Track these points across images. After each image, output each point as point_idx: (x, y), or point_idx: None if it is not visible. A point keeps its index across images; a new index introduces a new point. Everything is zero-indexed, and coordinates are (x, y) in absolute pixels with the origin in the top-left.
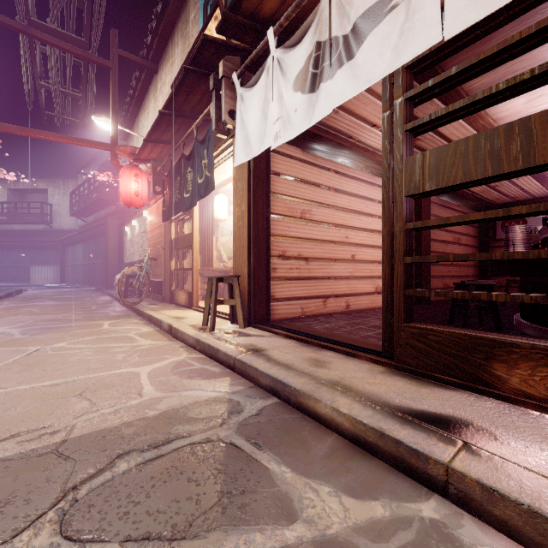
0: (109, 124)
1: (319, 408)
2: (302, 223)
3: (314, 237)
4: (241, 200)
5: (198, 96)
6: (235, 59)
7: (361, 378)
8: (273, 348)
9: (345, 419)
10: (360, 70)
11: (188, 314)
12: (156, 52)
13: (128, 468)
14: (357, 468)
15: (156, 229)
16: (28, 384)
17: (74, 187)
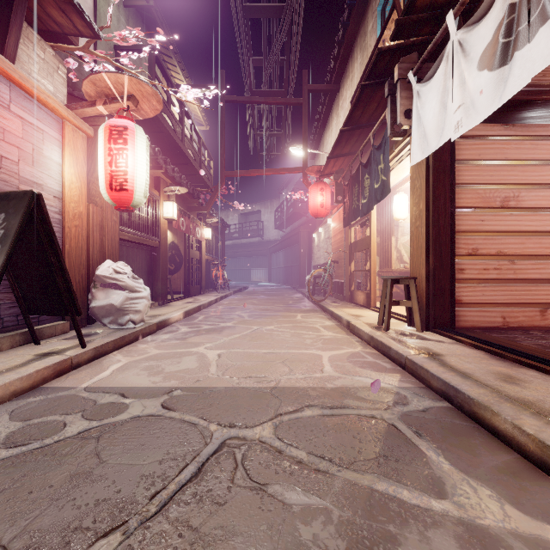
0: (301, 151)
1: (497, 422)
2: (503, 213)
3: (524, 229)
4: (419, 199)
5: (374, 104)
6: (411, 57)
7: None
8: (452, 354)
9: (529, 440)
10: None
11: (365, 313)
12: (337, 74)
13: (312, 415)
14: (536, 492)
15: (337, 235)
16: (254, 349)
17: (277, 205)
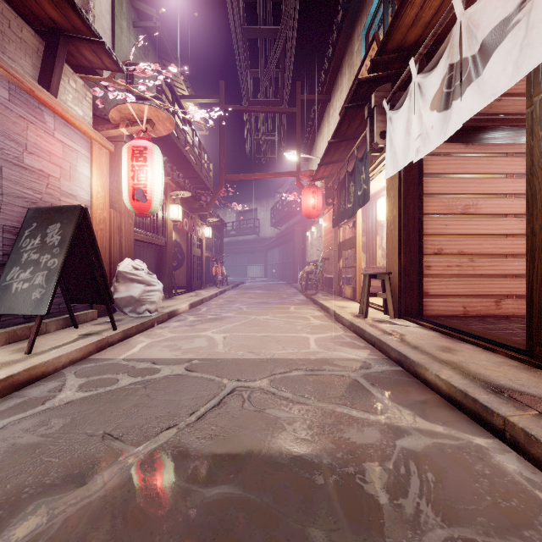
0: (295, 155)
1: (427, 375)
2: (464, 218)
3: (481, 232)
4: (393, 206)
5: (358, 121)
6: (385, 87)
7: (482, 365)
8: (412, 335)
9: (443, 384)
10: (485, 86)
11: (351, 305)
12: (328, 86)
13: (298, 374)
14: (440, 412)
15: (328, 234)
16: (253, 333)
17: (272, 204)
